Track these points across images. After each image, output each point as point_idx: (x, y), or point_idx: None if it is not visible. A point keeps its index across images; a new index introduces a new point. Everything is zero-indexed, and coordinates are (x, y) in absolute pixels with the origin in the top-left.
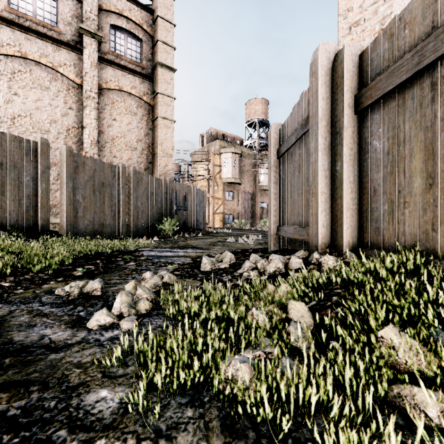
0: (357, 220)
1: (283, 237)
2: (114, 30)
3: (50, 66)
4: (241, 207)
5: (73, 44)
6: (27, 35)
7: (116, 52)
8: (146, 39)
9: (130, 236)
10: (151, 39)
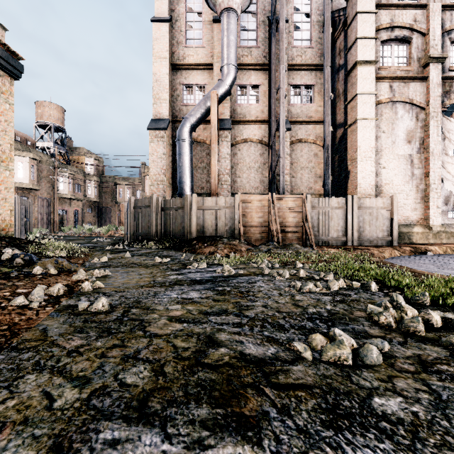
0: (161, 231)
1: (137, 236)
2: None
3: None
4: (37, 213)
5: None
6: None
7: None
8: None
9: None
10: None
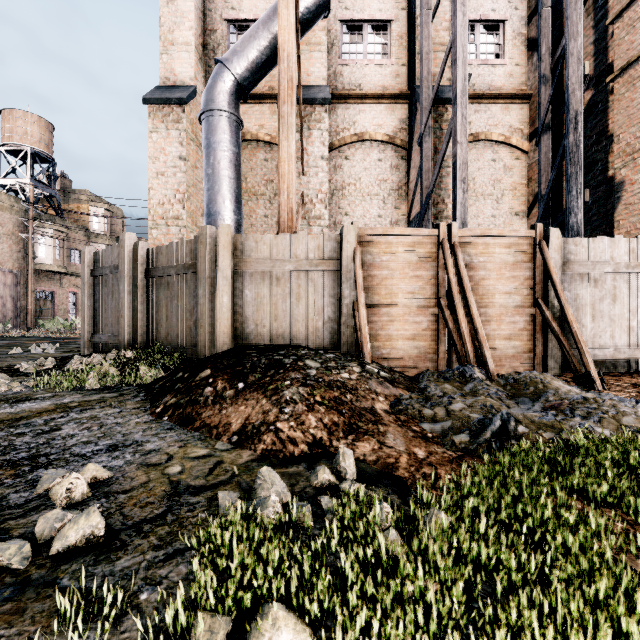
0: (146, 331)
1: (98, 343)
2: None
3: None
4: None
5: None
6: None
7: None
8: None
9: None
10: None
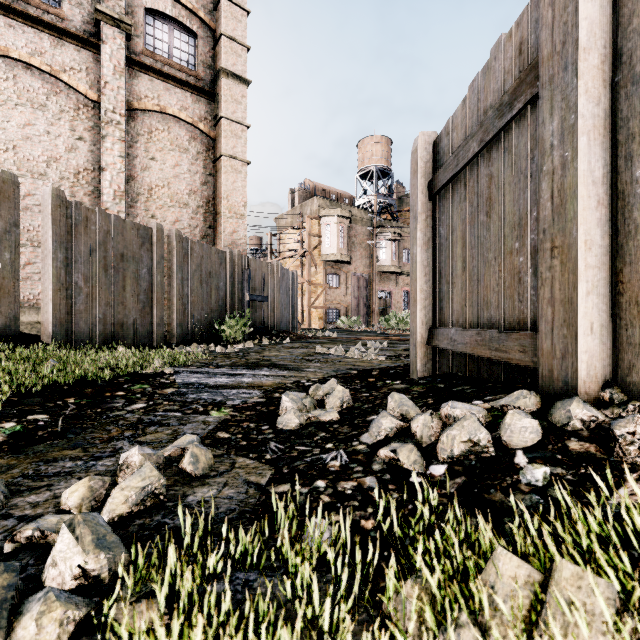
0: None
1: (443, 350)
2: (152, 17)
3: (47, 71)
4: (350, 297)
5: (84, 35)
6: (8, 18)
7: (156, 52)
8: (203, 34)
9: (172, 344)
10: (211, 34)
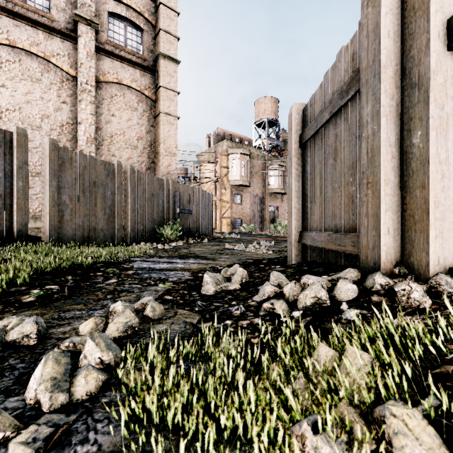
0: (452, 223)
1: (308, 246)
2: (112, 18)
3: (41, 56)
4: (249, 210)
5: (67, 31)
6: (16, 21)
7: (115, 42)
8: (147, 29)
9: (127, 243)
10: (153, 29)
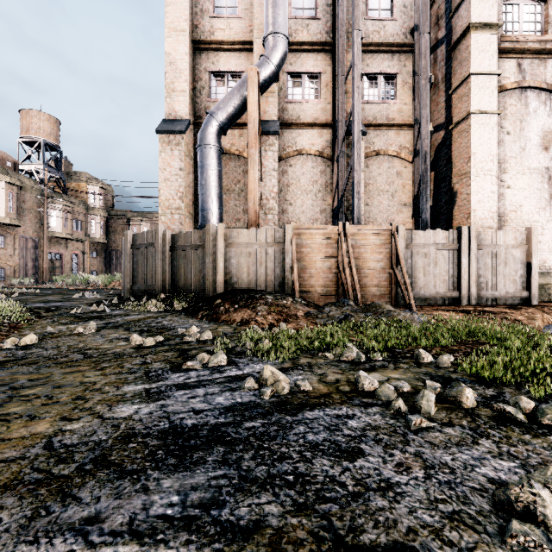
0: (170, 282)
1: (136, 290)
2: None
3: None
4: (19, 257)
5: None
6: None
7: None
8: None
9: None
10: None
